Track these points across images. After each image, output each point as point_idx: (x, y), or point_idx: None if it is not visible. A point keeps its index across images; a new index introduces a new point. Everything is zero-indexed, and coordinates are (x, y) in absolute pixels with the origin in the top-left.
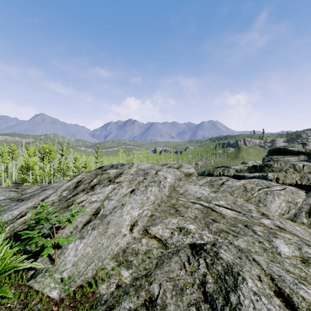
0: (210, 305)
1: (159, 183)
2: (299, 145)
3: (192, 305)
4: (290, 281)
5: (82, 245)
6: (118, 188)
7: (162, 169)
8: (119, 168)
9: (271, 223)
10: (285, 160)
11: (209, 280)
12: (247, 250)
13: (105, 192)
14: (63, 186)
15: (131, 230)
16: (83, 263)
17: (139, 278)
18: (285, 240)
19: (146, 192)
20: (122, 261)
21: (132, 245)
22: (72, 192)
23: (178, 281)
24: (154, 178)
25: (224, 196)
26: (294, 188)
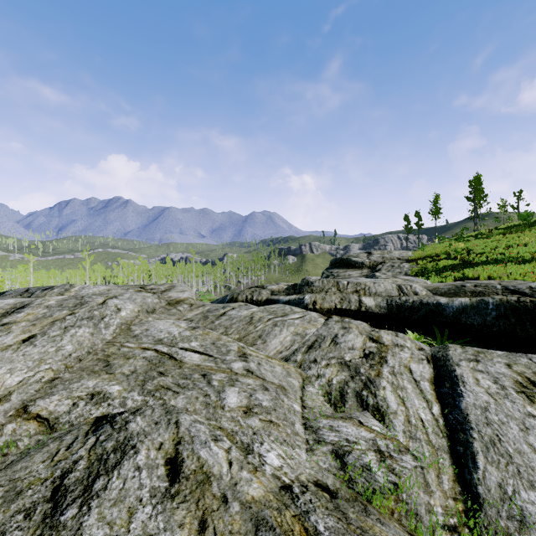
0: (54, 504)
1: (100, 320)
2: (364, 255)
3: (22, 512)
4: (202, 440)
5: None
6: None
7: (121, 295)
8: (37, 296)
9: (242, 366)
10: (346, 275)
11: (80, 466)
12: (181, 410)
13: None
14: None
15: None
16: None
17: None
18: (242, 387)
19: (61, 338)
20: None
21: None
22: None
23: (23, 480)
24: (94, 312)
25: (204, 333)
26: (316, 315)
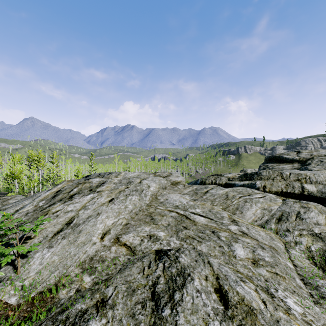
0: (155, 303)
1: (141, 192)
2: (293, 153)
3: (139, 303)
4: (233, 279)
5: (50, 253)
6: (97, 198)
7: (147, 178)
8: (106, 177)
9: (237, 229)
10: (280, 168)
11: (161, 281)
12: (206, 254)
13: (83, 201)
14: (41, 196)
15: (102, 238)
16: (47, 271)
17: (99, 282)
18: (244, 244)
19: (125, 201)
20: (87, 268)
21: (100, 253)
22: (49, 202)
23: (133, 283)
24: (137, 187)
25: (202, 204)
26: (273, 196)
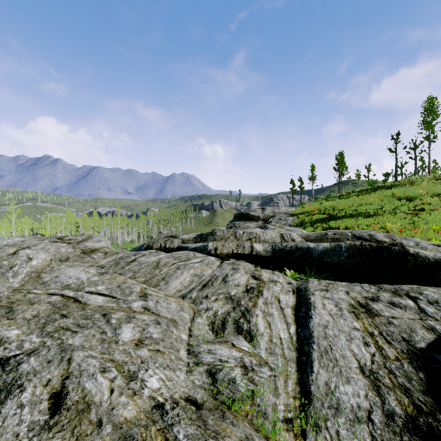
0: None
1: (8, 269)
2: (259, 210)
3: None
4: (90, 373)
5: None
6: None
7: (35, 246)
8: None
9: (141, 305)
10: (246, 226)
11: None
12: (77, 348)
13: None
14: None
15: None
16: None
17: None
18: (137, 323)
19: None
20: None
21: None
22: None
23: None
24: (3, 262)
25: (112, 278)
26: (214, 259)
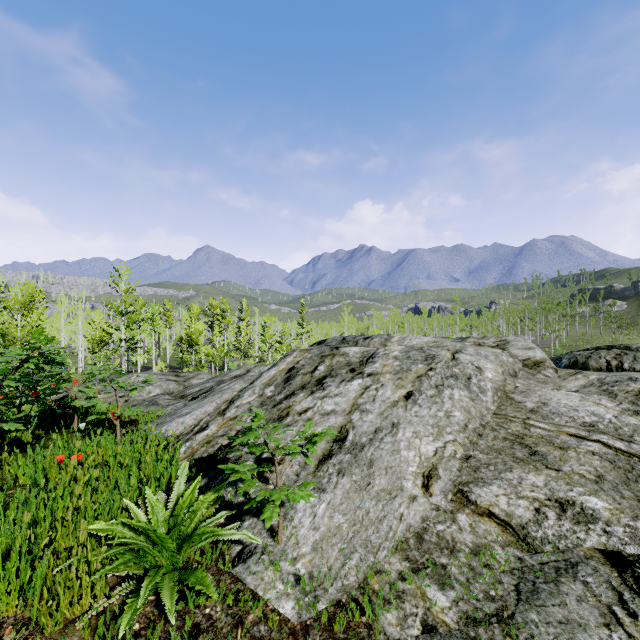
0: None
1: (467, 381)
2: None
3: None
4: None
5: (324, 506)
6: (375, 388)
7: (464, 349)
8: (362, 345)
9: None
10: None
11: None
12: None
13: (349, 393)
14: (264, 377)
15: (426, 487)
16: (334, 549)
17: (480, 619)
18: None
19: (441, 400)
20: (421, 563)
21: (435, 526)
22: (282, 390)
23: None
24: (453, 369)
25: None
26: None
